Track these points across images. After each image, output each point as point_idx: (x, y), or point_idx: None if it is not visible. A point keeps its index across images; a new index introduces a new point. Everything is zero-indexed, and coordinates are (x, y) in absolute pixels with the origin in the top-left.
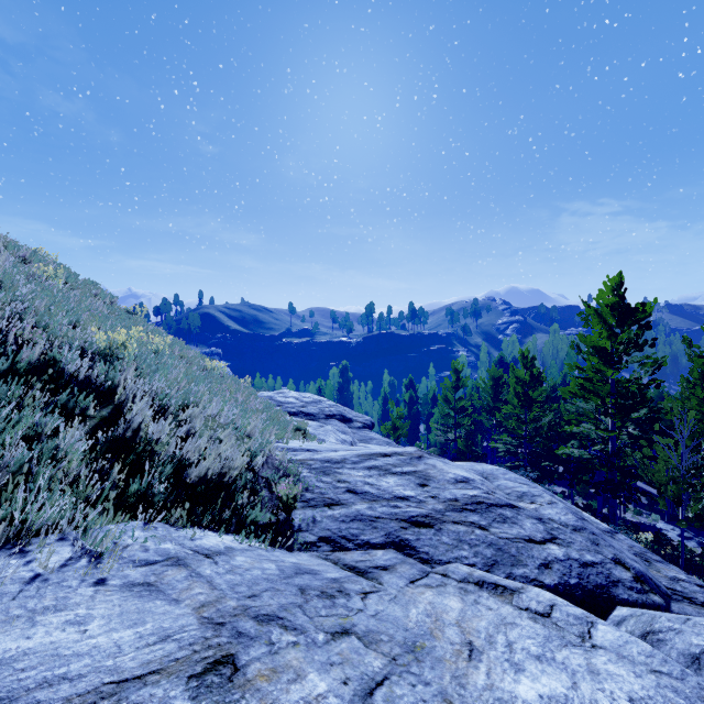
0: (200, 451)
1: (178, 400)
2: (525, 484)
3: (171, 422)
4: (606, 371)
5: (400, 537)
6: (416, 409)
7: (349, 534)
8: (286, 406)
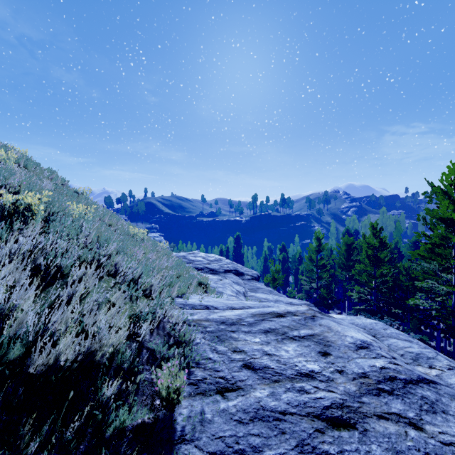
0: (67, 323)
1: (70, 260)
2: (408, 341)
3: (56, 284)
4: (452, 237)
5: (318, 449)
6: (287, 265)
7: (248, 446)
8: (195, 263)
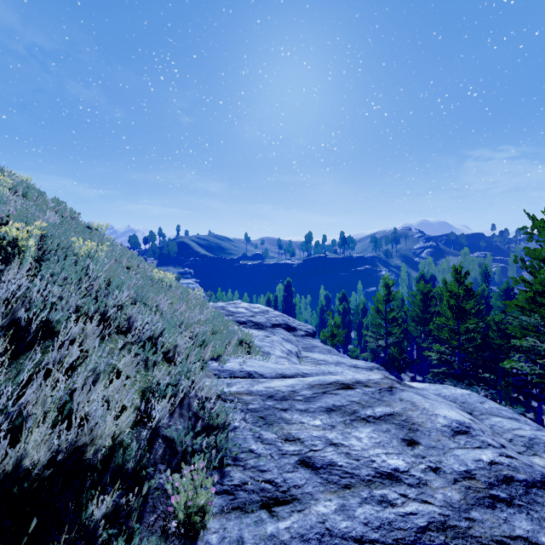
0: (45, 404)
1: (63, 313)
2: (514, 419)
3: (42, 345)
4: None
5: None
6: (348, 318)
7: None
8: (237, 315)
